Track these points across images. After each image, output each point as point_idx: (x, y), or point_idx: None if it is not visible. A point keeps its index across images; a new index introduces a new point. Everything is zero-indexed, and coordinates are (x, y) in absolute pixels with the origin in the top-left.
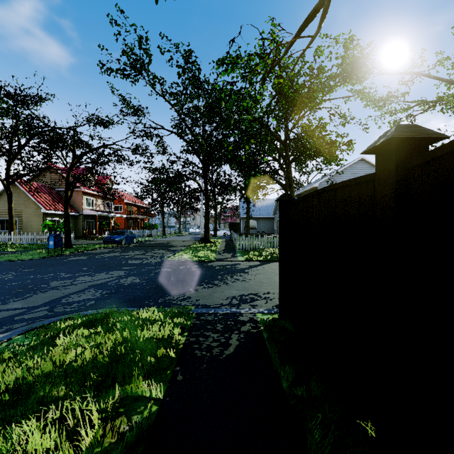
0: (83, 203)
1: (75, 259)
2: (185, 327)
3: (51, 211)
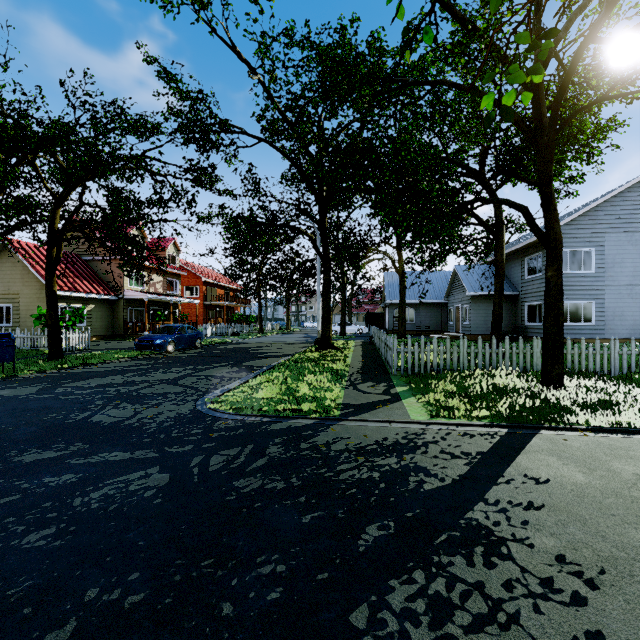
0: (124, 279)
1: None
2: None
3: (64, 291)
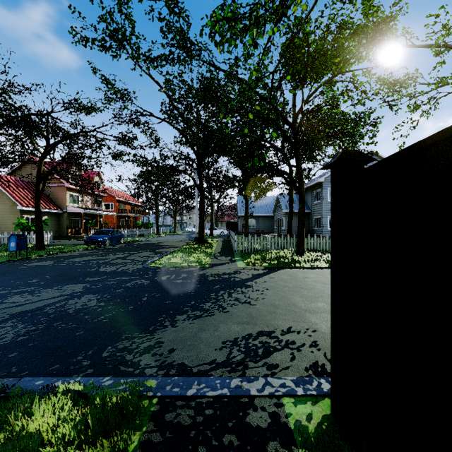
0: (67, 199)
1: (35, 266)
2: None
3: (28, 207)
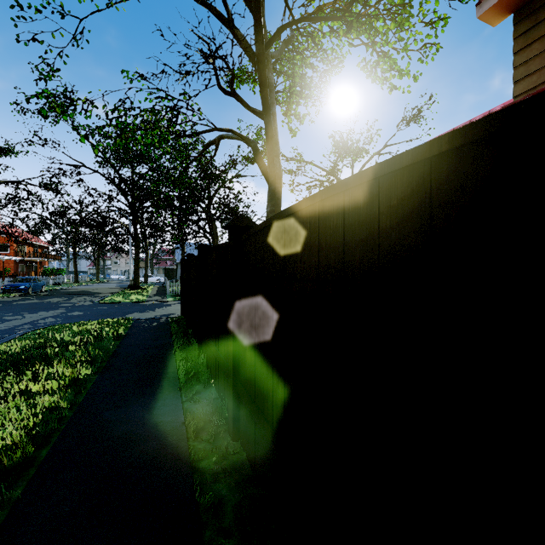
0: None
1: None
2: (130, 323)
3: None
